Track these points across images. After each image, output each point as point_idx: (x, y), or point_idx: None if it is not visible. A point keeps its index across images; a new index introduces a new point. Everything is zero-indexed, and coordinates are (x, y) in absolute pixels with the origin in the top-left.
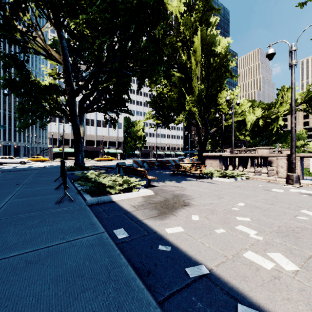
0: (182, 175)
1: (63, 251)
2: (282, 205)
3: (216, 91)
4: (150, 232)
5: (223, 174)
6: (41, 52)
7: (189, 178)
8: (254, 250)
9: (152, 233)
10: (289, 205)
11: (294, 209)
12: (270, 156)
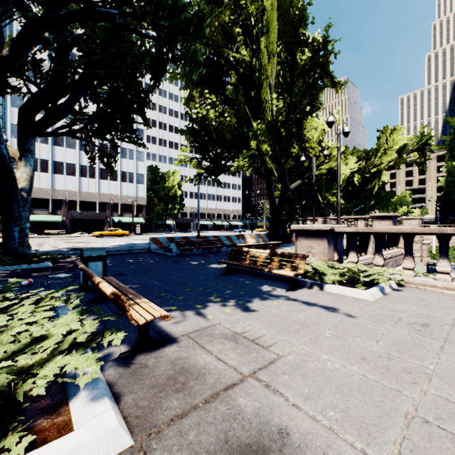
0: (248, 275)
1: None
2: None
3: (303, 113)
4: None
5: (349, 276)
6: None
7: (268, 287)
8: None
9: None
10: None
11: None
12: None
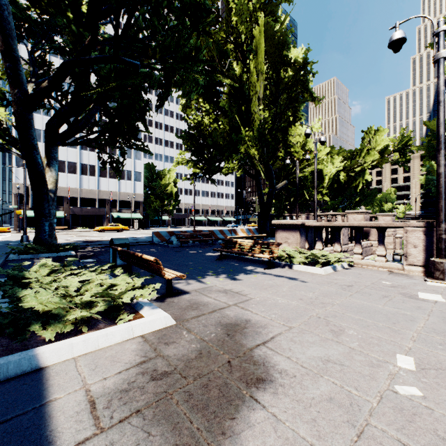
0: (237, 260)
1: None
2: None
3: (288, 122)
4: None
5: (311, 258)
6: None
7: (251, 267)
8: None
9: None
10: None
11: None
12: (392, 227)
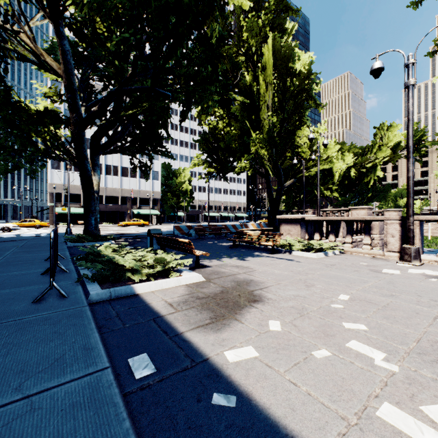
0: (247, 248)
1: (4, 429)
2: (407, 297)
3: (294, 126)
4: (196, 360)
5: (307, 246)
6: (28, 58)
7: (258, 253)
8: (393, 400)
9: (201, 362)
10: (418, 298)
11: (428, 304)
12: (375, 220)
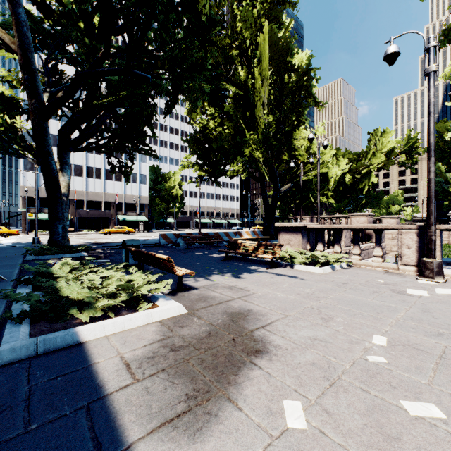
0: (241, 261)
1: None
2: None
3: (292, 127)
4: None
5: (311, 259)
6: None
7: (255, 267)
8: None
9: None
10: None
11: None
12: (388, 229)
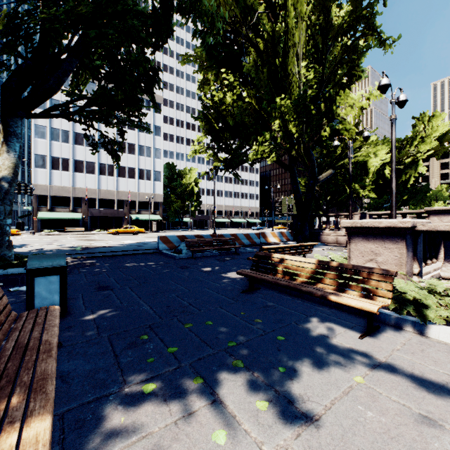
0: (281, 294)
1: None
2: None
3: (339, 87)
4: None
5: None
6: None
7: (322, 324)
8: None
9: None
10: None
11: None
12: None
